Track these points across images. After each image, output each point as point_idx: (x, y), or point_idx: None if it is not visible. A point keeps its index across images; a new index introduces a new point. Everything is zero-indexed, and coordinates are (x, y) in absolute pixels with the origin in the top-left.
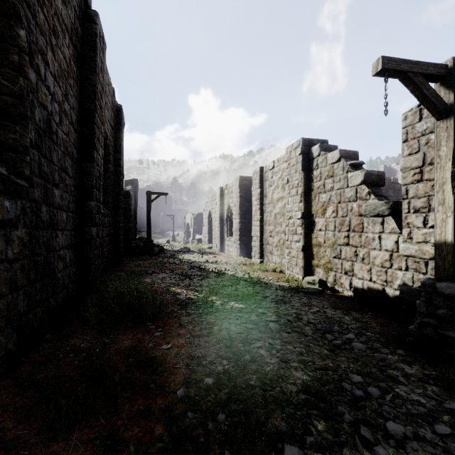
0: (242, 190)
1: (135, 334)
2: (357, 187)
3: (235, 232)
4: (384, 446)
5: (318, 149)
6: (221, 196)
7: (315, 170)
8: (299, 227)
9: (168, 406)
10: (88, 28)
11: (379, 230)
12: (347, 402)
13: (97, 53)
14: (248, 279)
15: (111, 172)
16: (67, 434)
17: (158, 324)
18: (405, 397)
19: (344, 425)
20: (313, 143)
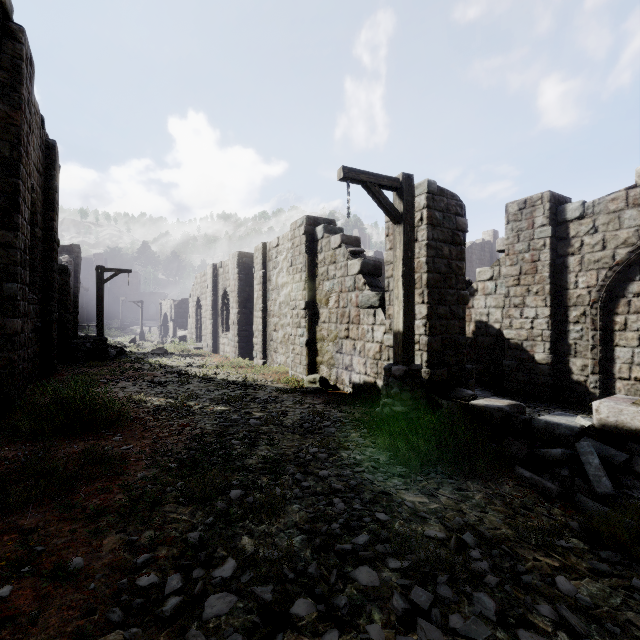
0: (242, 271)
1: (87, 441)
2: (356, 276)
3: (233, 326)
4: (311, 482)
5: (322, 231)
6: (214, 277)
7: (319, 254)
8: (303, 319)
9: (128, 483)
10: (8, 48)
11: (372, 322)
12: (296, 464)
13: (22, 83)
14: (241, 382)
15: (39, 238)
16: (21, 511)
17: (117, 430)
18: (346, 457)
19: (286, 476)
20: (319, 222)
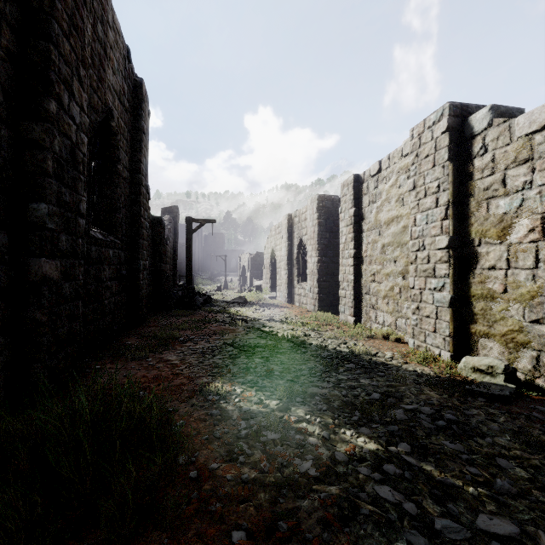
0: (322, 215)
1: None
2: None
3: (311, 276)
4: None
5: (486, 116)
6: (289, 227)
7: (478, 158)
8: (442, 264)
9: None
10: None
11: None
12: None
13: None
14: (349, 355)
15: (124, 179)
16: None
17: None
18: None
19: None
20: (469, 111)
